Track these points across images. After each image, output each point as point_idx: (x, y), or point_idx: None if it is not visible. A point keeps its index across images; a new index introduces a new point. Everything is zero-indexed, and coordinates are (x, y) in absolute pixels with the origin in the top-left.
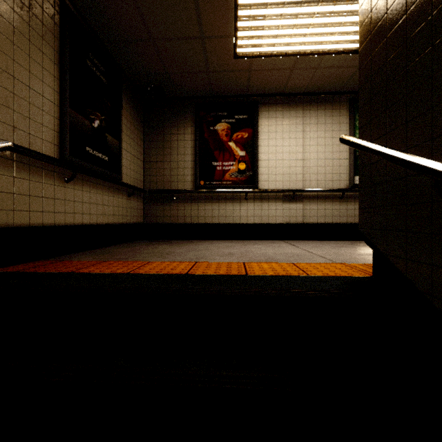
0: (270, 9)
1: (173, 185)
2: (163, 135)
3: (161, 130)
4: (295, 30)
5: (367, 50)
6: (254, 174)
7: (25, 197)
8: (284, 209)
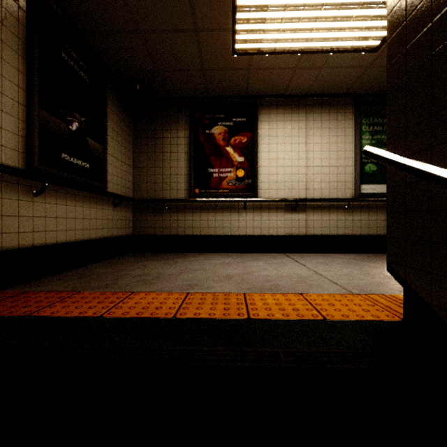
0: None
1: (165, 193)
2: (154, 138)
3: (153, 133)
4: (300, 23)
5: (400, 41)
6: (253, 182)
7: None
8: (286, 220)
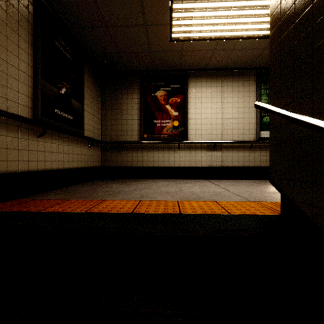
0: (197, 3)
1: (124, 137)
2: (116, 99)
3: (115, 96)
4: (216, 20)
5: (277, 34)
6: (185, 129)
7: (4, 150)
8: (208, 156)
